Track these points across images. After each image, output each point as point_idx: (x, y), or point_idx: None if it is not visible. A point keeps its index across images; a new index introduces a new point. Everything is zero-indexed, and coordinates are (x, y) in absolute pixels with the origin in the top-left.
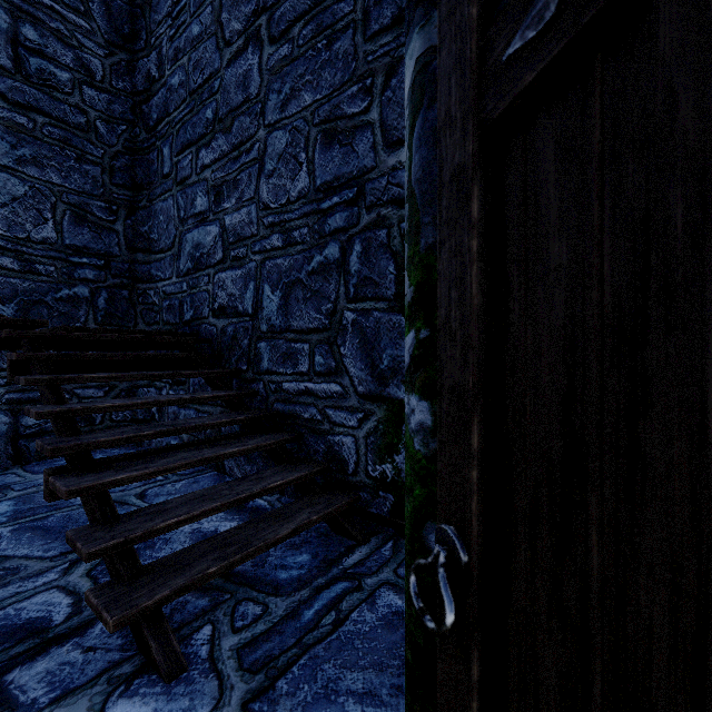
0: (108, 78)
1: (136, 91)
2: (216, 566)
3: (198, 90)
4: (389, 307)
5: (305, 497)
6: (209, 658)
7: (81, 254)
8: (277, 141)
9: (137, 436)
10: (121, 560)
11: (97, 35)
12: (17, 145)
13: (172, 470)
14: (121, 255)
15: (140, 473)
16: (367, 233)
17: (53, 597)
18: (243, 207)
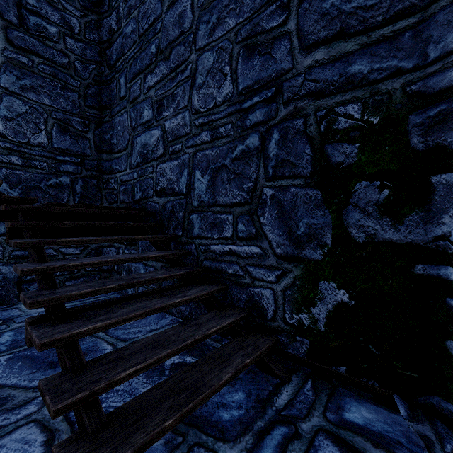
0: (83, 32)
1: (101, 41)
2: (172, 418)
3: (145, 33)
4: (306, 183)
5: (234, 339)
6: None
7: (65, 154)
8: (206, 60)
9: (101, 289)
10: (86, 410)
11: (75, 1)
12: (20, 77)
13: (130, 319)
14: (92, 155)
15: (104, 323)
16: (285, 123)
17: (30, 433)
18: (178, 114)
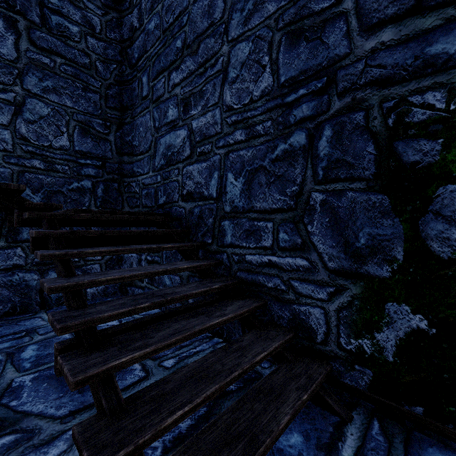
0: (104, 31)
1: (123, 40)
2: None
3: (170, 27)
4: (368, 187)
5: (281, 366)
6: None
7: (86, 157)
8: (240, 52)
9: (135, 309)
10: None
11: None
12: (43, 78)
13: (169, 345)
14: (113, 158)
15: (142, 353)
16: (339, 117)
17: None
18: (208, 112)
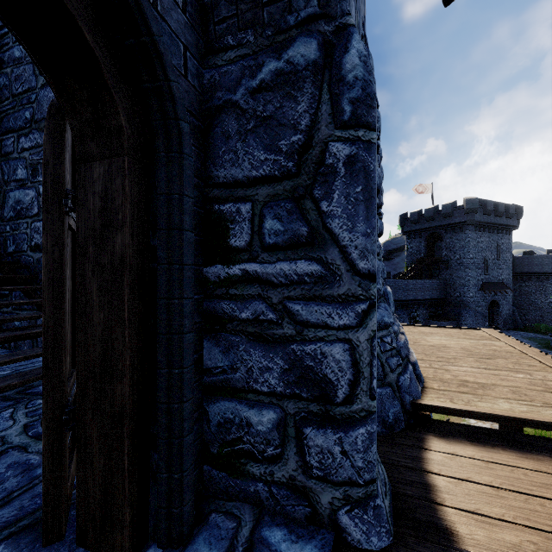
0: None
1: None
2: (17, 382)
3: (19, 96)
4: None
5: None
6: (10, 416)
7: None
8: None
9: None
10: None
11: None
12: None
13: None
14: None
15: None
16: None
17: None
18: None
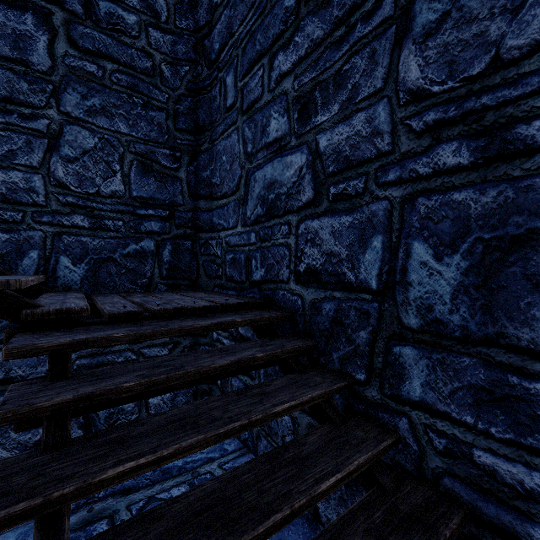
0: (172, 18)
1: (198, 28)
2: None
3: None
4: None
5: None
6: None
7: (147, 205)
8: None
9: None
10: None
11: None
12: (87, 95)
13: None
14: (184, 203)
15: None
16: None
17: None
18: (355, 112)
